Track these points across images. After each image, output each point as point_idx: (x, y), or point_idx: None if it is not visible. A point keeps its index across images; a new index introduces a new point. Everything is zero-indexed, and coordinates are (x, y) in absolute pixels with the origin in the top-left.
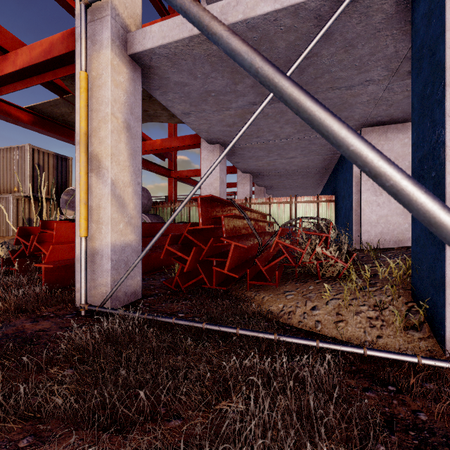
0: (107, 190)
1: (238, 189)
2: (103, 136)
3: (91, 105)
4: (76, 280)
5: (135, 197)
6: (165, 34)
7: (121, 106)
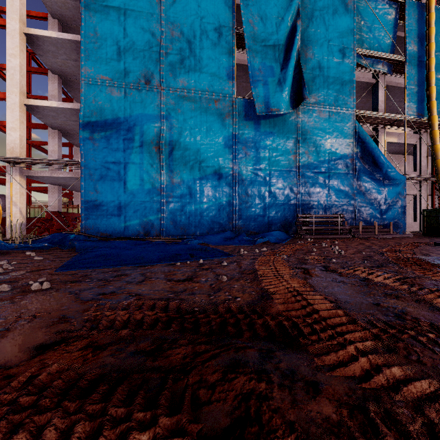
0: (18, 210)
1: (74, 200)
2: (17, 197)
3: (12, 189)
4: (6, 232)
5: (25, 211)
6: (35, 173)
7: (21, 189)
